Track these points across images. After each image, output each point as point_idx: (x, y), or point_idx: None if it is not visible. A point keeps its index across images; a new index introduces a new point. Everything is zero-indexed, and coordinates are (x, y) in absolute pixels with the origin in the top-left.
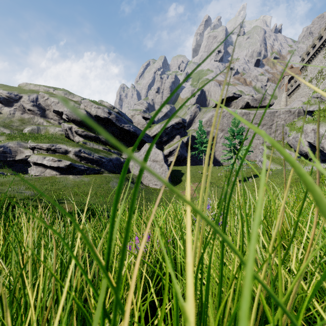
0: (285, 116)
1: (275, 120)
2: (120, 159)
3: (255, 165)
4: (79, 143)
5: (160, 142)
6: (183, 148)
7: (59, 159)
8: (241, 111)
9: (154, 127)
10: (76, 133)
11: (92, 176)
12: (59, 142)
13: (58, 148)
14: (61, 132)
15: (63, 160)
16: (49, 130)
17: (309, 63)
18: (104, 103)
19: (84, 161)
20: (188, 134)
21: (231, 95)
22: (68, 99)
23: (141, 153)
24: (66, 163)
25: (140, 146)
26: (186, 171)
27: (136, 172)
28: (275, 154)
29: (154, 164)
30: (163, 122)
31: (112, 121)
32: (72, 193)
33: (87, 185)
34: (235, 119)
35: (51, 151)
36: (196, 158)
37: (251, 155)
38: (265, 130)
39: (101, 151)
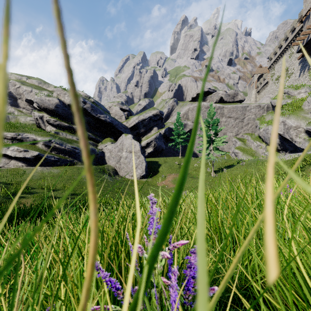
0: (255, 111)
1: (246, 114)
2: (96, 150)
3: (228, 157)
4: (49, 132)
5: (138, 134)
6: (160, 140)
7: (25, 149)
8: (215, 105)
9: (131, 118)
10: (47, 122)
11: (63, 167)
12: (26, 131)
13: (25, 137)
14: (33, 122)
15: (30, 150)
16: (19, 119)
17: (277, 62)
18: (79, 92)
19: (55, 152)
20: (165, 126)
21: (206, 90)
22: (42, 88)
23: (117, 144)
24: (34, 154)
25: (117, 138)
26: (163, 163)
27: (112, 163)
28: (247, 146)
29: (130, 155)
30: (141, 114)
31: (87, 111)
32: (36, 186)
33: (55, 177)
34: (210, 111)
35: (16, 140)
36: (174, 150)
37: (225, 147)
38: (238, 124)
39: (75, 141)
